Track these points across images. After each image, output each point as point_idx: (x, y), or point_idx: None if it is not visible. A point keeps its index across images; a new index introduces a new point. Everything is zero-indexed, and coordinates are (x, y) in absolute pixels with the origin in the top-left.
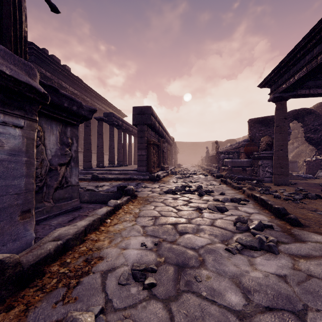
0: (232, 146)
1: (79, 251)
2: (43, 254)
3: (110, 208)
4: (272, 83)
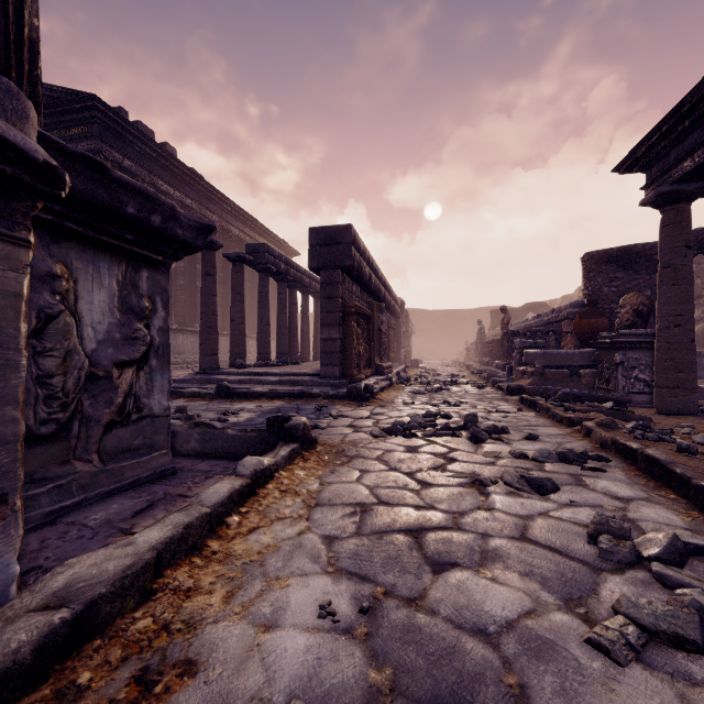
0: (541, 317)
1: (130, 634)
2: None
3: (241, 482)
4: (652, 159)
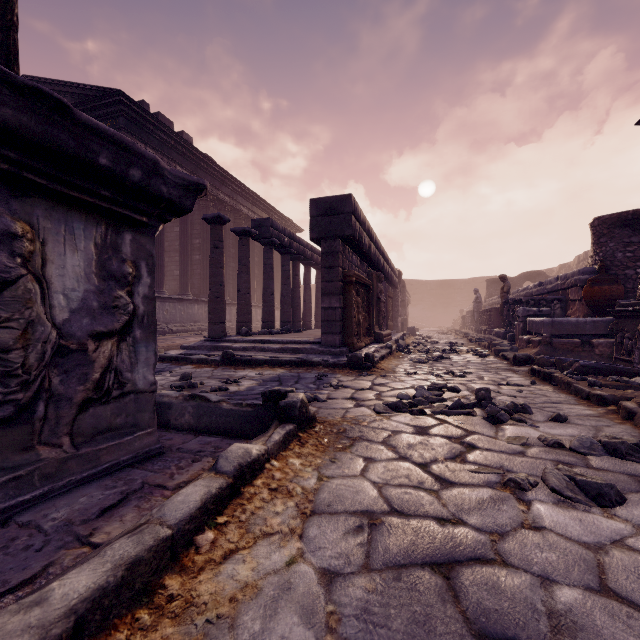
0: (543, 285)
1: None
2: None
3: (220, 483)
4: None
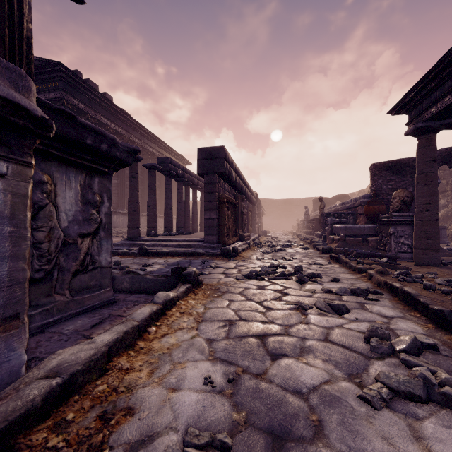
0: (344, 204)
1: (94, 393)
2: (17, 412)
3: (156, 307)
4: (412, 106)
